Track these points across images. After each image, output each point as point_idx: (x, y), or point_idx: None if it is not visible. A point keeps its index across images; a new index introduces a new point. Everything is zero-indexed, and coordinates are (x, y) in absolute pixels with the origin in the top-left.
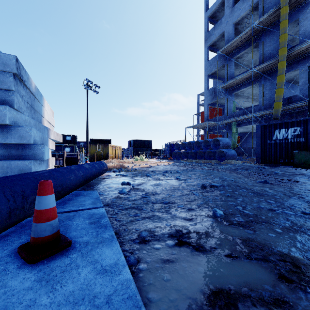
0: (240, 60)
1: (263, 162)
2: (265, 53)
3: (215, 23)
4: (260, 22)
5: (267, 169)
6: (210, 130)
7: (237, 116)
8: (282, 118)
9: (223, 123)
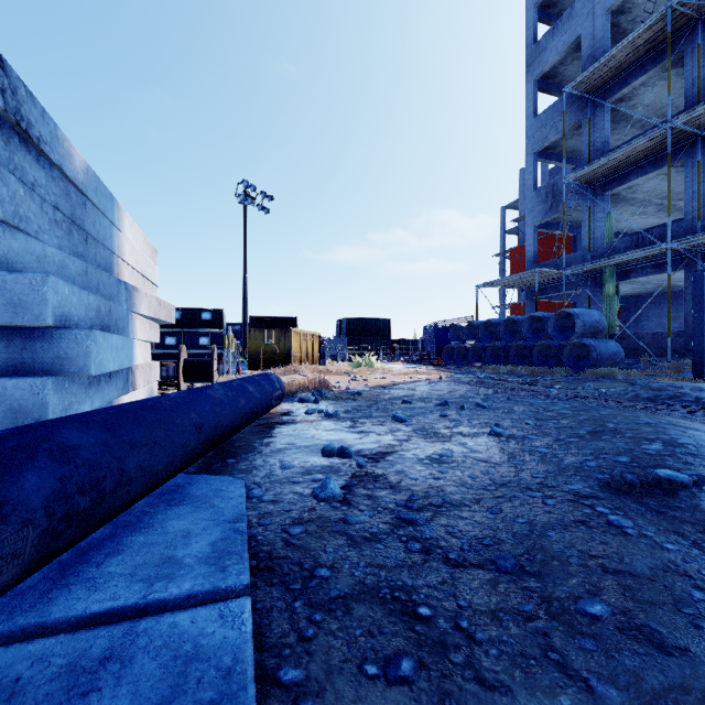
0: (624, 107)
1: None
2: None
3: (554, 20)
4: None
5: None
6: (541, 290)
7: (618, 251)
8: None
9: (578, 272)
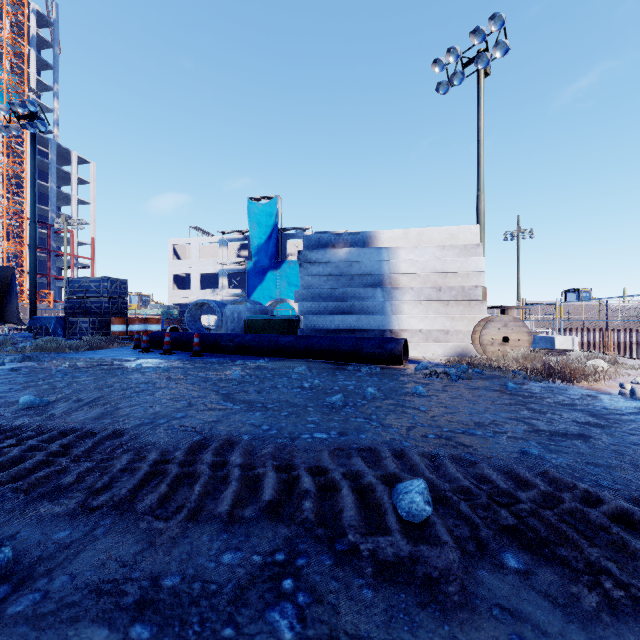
0: None
1: None
2: None
3: None
4: None
5: None
6: None
7: None
8: None
9: None
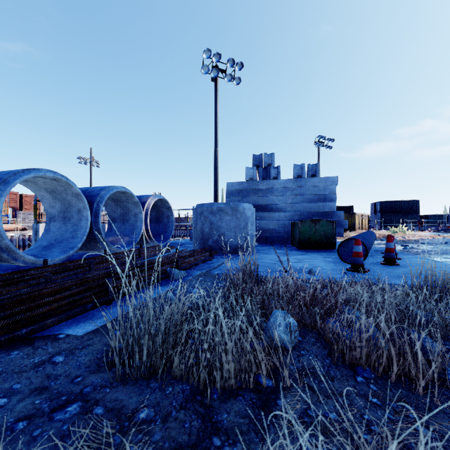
0: None
1: None
2: None
3: None
4: None
5: None
6: None
7: None
8: None
9: None
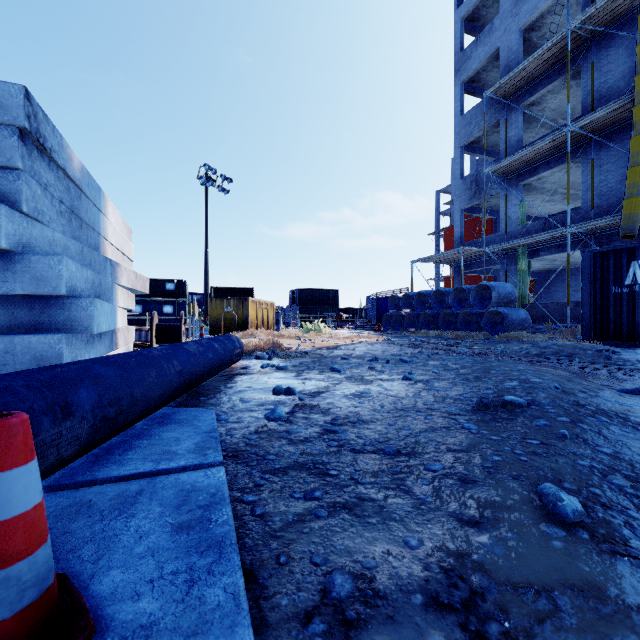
0: (535, 110)
1: (600, 336)
2: (598, 89)
3: (478, 32)
4: (586, 17)
5: (623, 356)
6: (467, 265)
7: (529, 233)
8: (639, 236)
9: (496, 251)
